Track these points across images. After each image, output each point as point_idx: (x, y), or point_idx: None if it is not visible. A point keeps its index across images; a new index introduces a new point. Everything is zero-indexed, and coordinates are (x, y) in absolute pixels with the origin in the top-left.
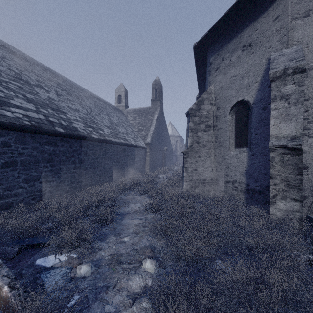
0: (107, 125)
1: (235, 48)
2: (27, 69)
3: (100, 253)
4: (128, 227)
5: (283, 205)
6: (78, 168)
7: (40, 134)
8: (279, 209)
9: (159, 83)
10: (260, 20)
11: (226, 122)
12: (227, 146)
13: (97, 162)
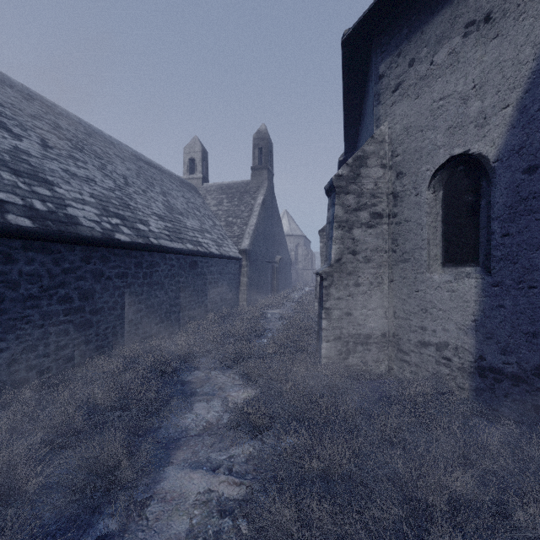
0: (160, 213)
1: (446, 33)
2: None
3: None
4: (177, 509)
5: None
6: (79, 312)
7: None
8: None
9: (266, 136)
10: None
11: (421, 206)
12: (423, 261)
13: (130, 293)
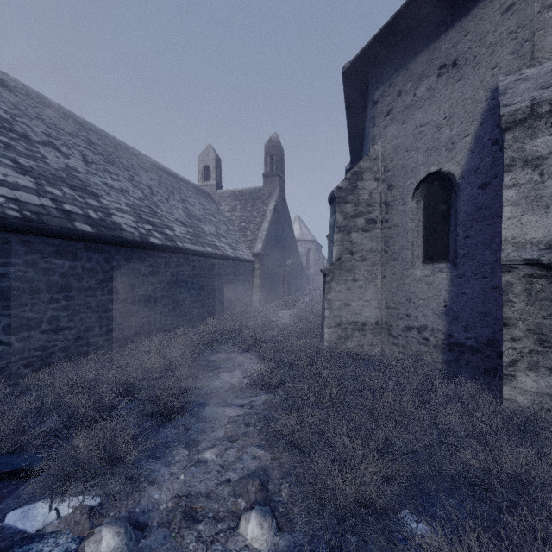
0: (182, 220)
1: (425, 72)
2: (27, 112)
3: (149, 494)
4: (216, 425)
5: (531, 381)
6: (123, 303)
7: (43, 236)
8: (523, 389)
9: (278, 144)
10: (476, 14)
11: (406, 214)
12: (408, 260)
13: (160, 289)
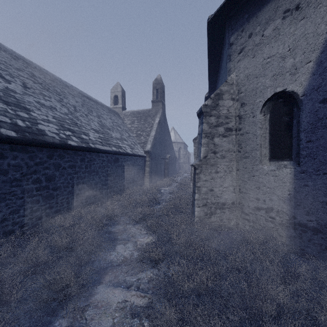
0: (96, 128)
1: (271, 17)
2: None
3: None
4: (104, 312)
5: None
6: (45, 189)
7: None
8: None
9: (161, 82)
10: None
11: (256, 124)
12: (257, 158)
13: (77, 177)
